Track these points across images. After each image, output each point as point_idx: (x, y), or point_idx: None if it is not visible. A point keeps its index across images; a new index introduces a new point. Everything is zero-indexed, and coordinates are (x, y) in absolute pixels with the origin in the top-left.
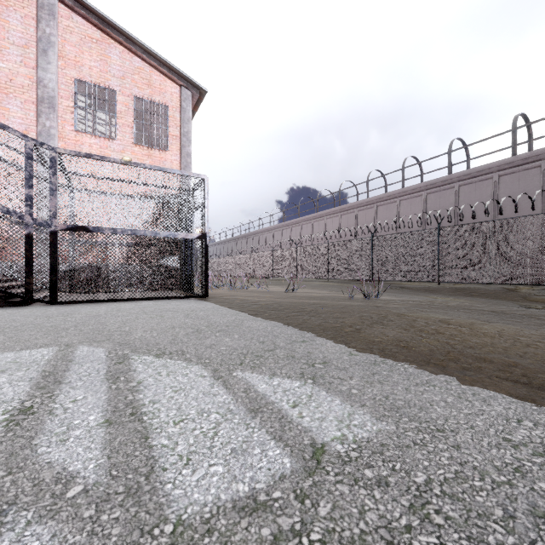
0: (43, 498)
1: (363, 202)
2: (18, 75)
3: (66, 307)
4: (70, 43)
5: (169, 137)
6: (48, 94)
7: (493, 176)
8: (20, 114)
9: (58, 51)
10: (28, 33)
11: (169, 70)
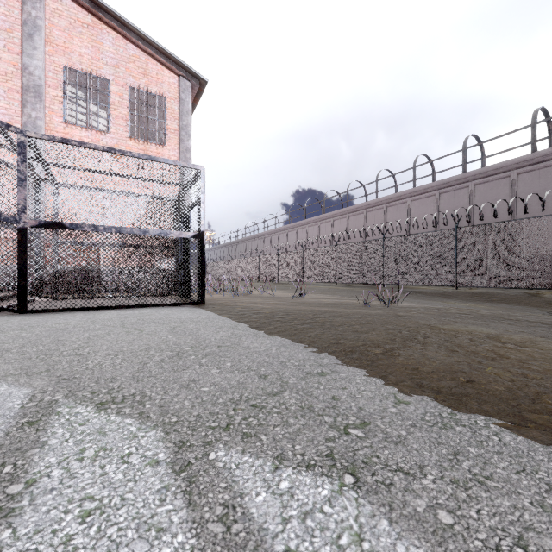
0: None
1: (372, 202)
2: (1, 61)
3: (34, 317)
4: (58, 27)
5: (166, 131)
6: (33, 82)
7: (511, 174)
8: (3, 104)
9: (45, 36)
10: (12, 16)
11: (167, 58)
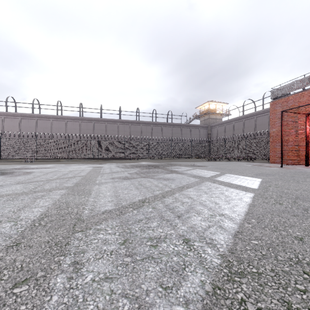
0: (58, 165)
1: None
2: None
3: None
4: None
5: None
6: None
7: (51, 120)
8: None
9: None
10: None
11: None
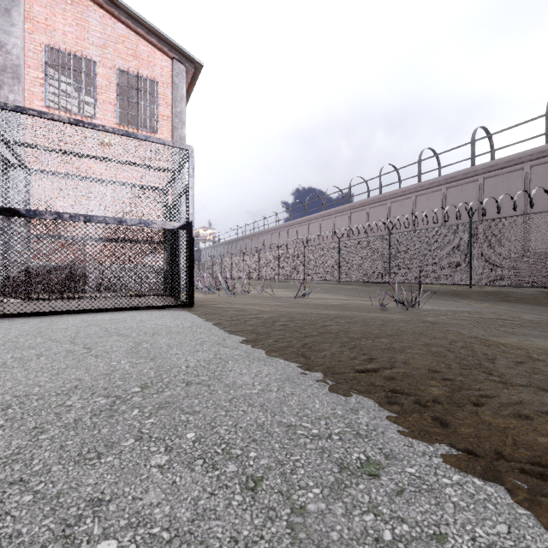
0: None
1: (375, 198)
2: None
3: None
4: (39, 2)
5: (158, 117)
6: (11, 61)
7: (524, 167)
8: None
9: (24, 12)
10: None
11: (159, 39)
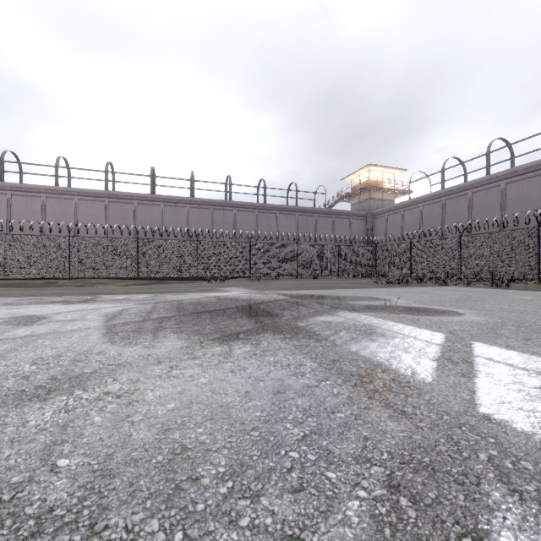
0: None
1: None
2: None
3: None
4: None
5: None
6: None
7: (42, 196)
8: None
9: None
10: None
11: None
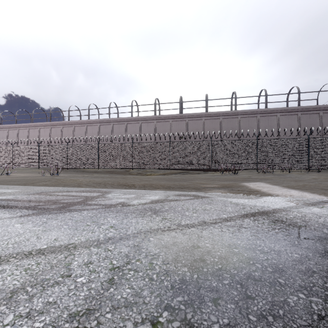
0: None
1: (66, 122)
2: None
3: None
4: None
5: None
6: None
7: (125, 123)
8: None
9: None
10: None
11: None
